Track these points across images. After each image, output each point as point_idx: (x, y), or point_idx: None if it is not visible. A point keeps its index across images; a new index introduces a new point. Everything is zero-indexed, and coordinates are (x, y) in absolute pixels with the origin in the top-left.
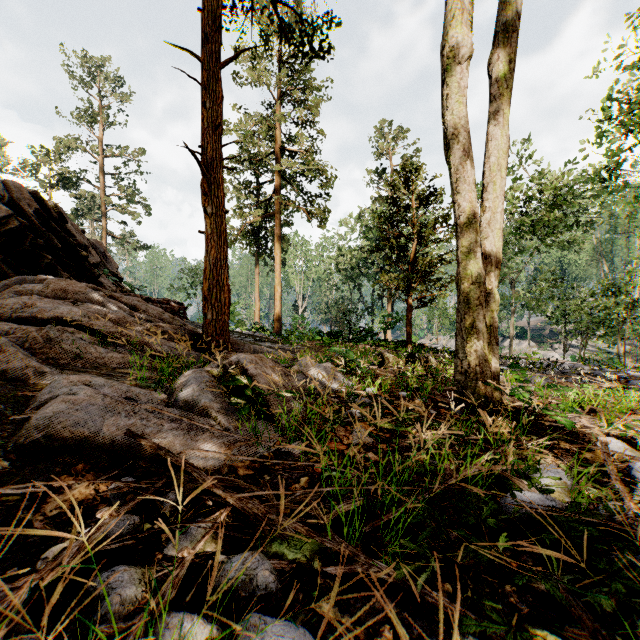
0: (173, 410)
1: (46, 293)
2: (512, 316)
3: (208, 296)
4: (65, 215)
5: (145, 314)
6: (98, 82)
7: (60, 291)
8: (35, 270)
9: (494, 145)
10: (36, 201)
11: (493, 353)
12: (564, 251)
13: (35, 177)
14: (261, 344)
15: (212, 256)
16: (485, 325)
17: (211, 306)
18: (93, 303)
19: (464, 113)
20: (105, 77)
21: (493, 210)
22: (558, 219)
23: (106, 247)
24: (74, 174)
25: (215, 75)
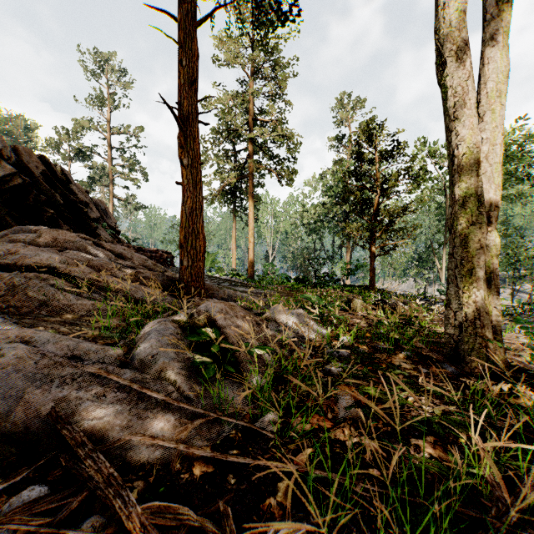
0: (127, 371)
1: (38, 242)
2: None
3: (184, 244)
4: (69, 177)
5: (130, 261)
6: (106, 73)
7: (51, 240)
8: (38, 223)
9: (492, 68)
10: (44, 164)
11: (493, 304)
12: (509, 204)
13: (58, 152)
14: (236, 288)
15: (188, 206)
16: (484, 272)
17: (187, 253)
18: (82, 251)
19: (465, 23)
20: (112, 69)
21: (492, 141)
22: (511, 172)
23: (113, 207)
24: (88, 149)
25: (191, 33)
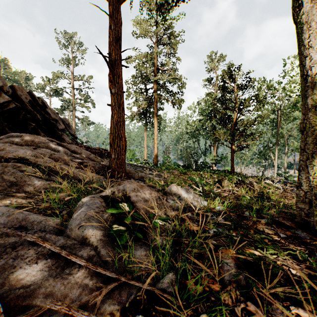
0: (61, 237)
1: (21, 143)
2: (286, 156)
3: (112, 143)
4: (46, 104)
5: (80, 155)
6: (71, 45)
7: (30, 141)
8: (25, 131)
9: None
10: (31, 96)
11: None
12: None
13: (44, 92)
14: (146, 172)
15: (115, 119)
16: None
17: (114, 150)
18: (49, 148)
19: None
20: (74, 42)
21: None
22: None
23: (75, 123)
24: (60, 89)
25: (117, 8)
